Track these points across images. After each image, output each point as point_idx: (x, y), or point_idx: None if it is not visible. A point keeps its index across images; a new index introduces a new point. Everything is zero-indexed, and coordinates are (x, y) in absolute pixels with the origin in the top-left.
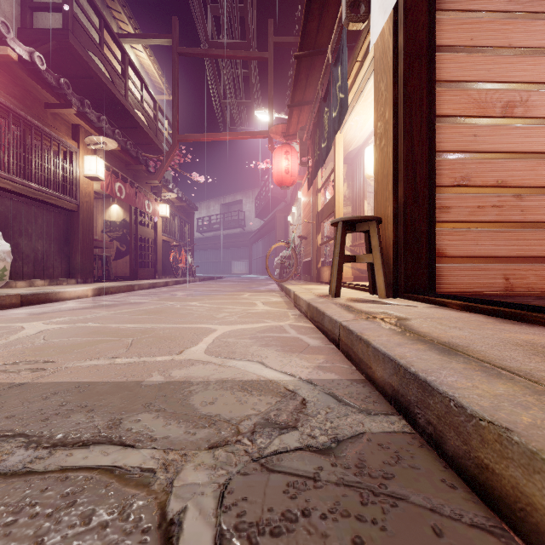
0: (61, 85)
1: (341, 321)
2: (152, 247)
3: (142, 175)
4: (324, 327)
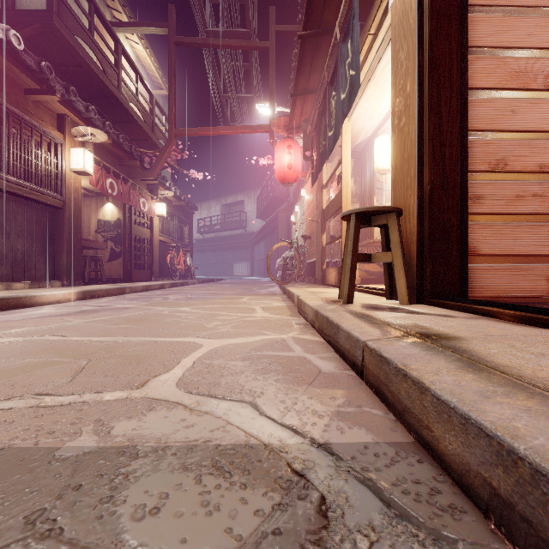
0: (42, 69)
1: (366, 340)
2: (148, 247)
3: (137, 172)
4: (339, 344)
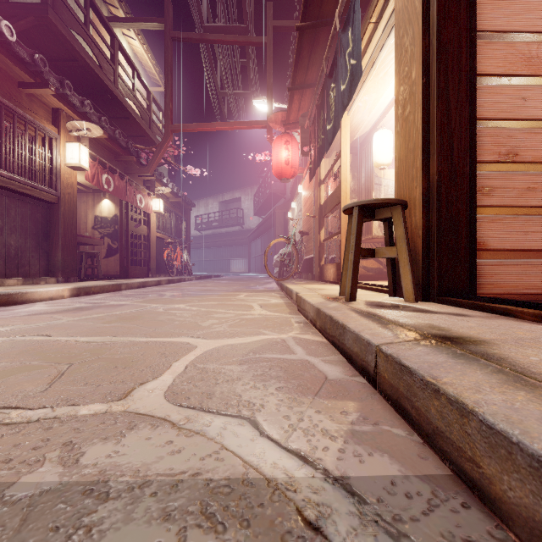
0: (36, 61)
1: (380, 344)
2: (145, 244)
3: (133, 168)
4: (345, 346)
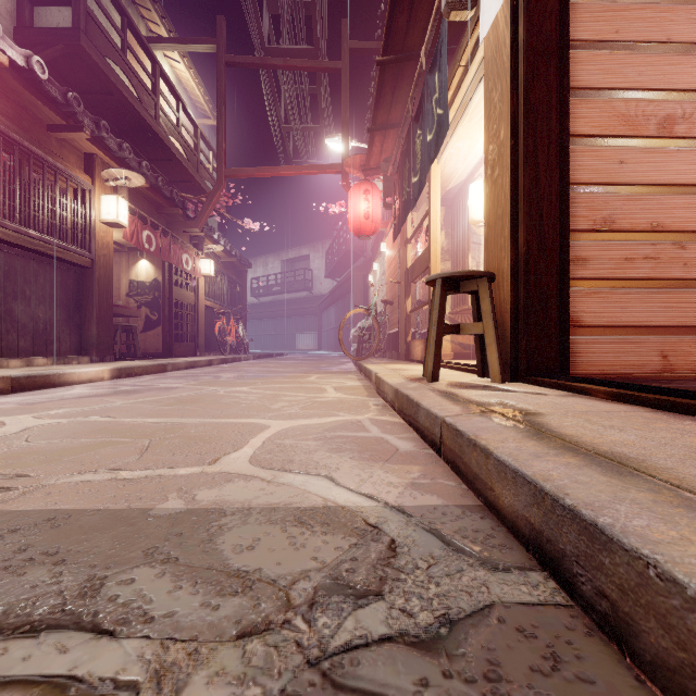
0: (69, 101)
1: (444, 416)
2: (192, 315)
3: (178, 222)
4: (419, 423)
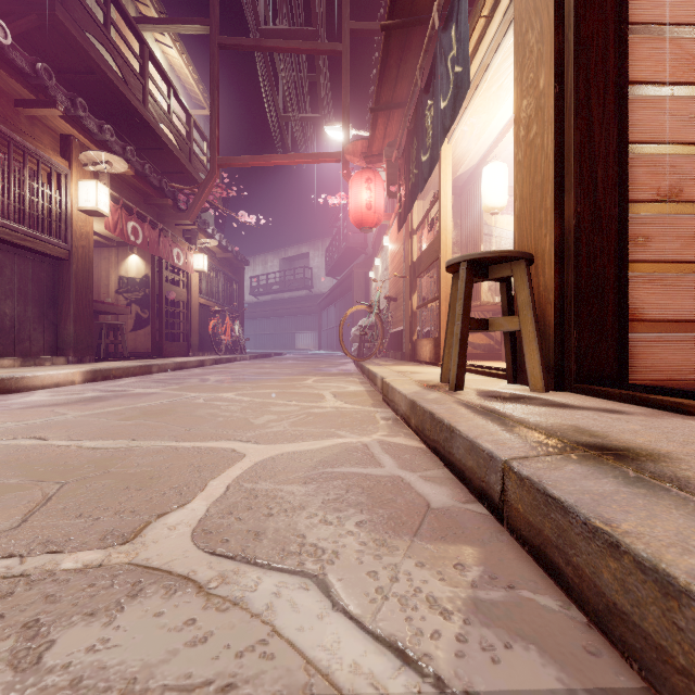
0: (38, 72)
1: (509, 459)
2: (185, 313)
3: (169, 213)
4: (454, 457)
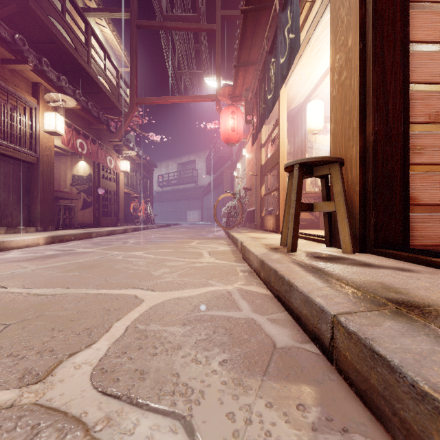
0: (16, 41)
1: (337, 314)
2: (115, 198)
3: (104, 134)
4: (292, 305)
